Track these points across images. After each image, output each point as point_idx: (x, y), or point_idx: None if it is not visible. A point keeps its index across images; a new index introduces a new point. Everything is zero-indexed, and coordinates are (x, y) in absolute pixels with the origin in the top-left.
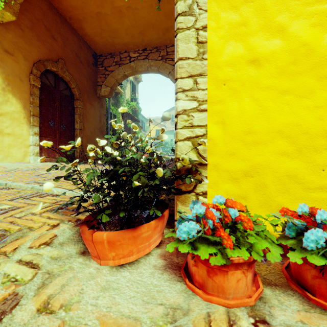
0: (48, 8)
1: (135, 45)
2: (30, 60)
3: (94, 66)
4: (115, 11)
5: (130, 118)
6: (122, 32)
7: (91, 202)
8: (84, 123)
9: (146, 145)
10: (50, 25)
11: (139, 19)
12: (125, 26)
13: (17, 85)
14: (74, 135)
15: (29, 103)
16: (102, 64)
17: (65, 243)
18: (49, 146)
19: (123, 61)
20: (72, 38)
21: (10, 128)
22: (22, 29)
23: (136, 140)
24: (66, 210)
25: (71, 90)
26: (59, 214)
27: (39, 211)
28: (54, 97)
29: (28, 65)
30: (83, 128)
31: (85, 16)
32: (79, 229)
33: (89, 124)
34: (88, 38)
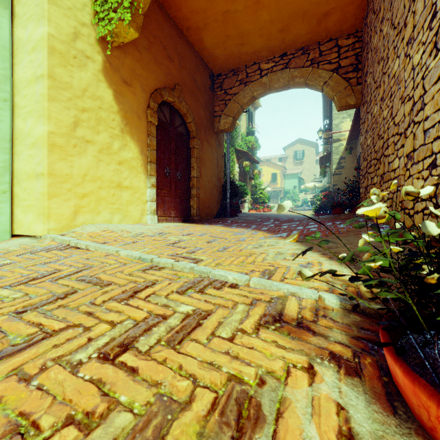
0: (165, 20)
1: (270, 50)
2: (147, 90)
3: (211, 91)
4: (249, 3)
5: (246, 159)
6: (254, 35)
7: (311, 307)
8: (201, 169)
9: (266, 196)
10: (167, 41)
11: (284, 7)
12: (260, 24)
13: (135, 124)
14: (190, 186)
15: (146, 147)
16: (221, 87)
17: (382, 437)
18: (284, 210)
19: (250, 77)
20: (189, 55)
21: (129, 180)
22: (140, 52)
23: (252, 189)
24: (287, 324)
25: (186, 125)
26: (285, 335)
27: (248, 325)
28: (169, 137)
29: (145, 96)
30: (199, 176)
31: (207, 21)
32: (362, 385)
33: (206, 170)
34: (206, 52)
